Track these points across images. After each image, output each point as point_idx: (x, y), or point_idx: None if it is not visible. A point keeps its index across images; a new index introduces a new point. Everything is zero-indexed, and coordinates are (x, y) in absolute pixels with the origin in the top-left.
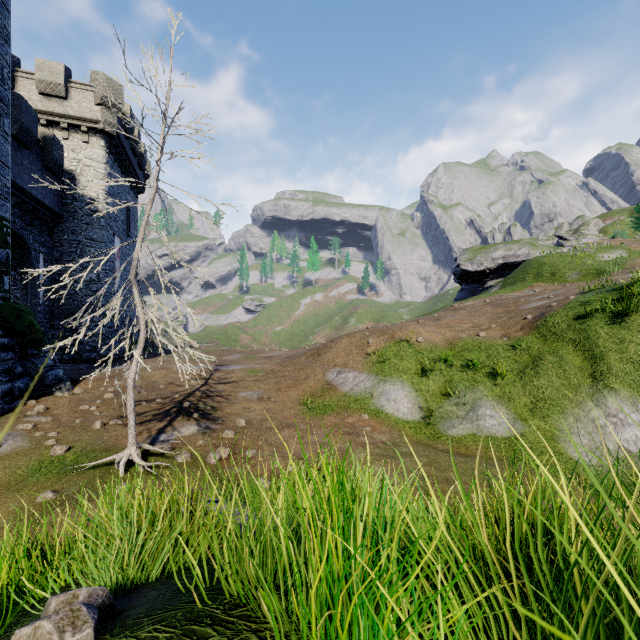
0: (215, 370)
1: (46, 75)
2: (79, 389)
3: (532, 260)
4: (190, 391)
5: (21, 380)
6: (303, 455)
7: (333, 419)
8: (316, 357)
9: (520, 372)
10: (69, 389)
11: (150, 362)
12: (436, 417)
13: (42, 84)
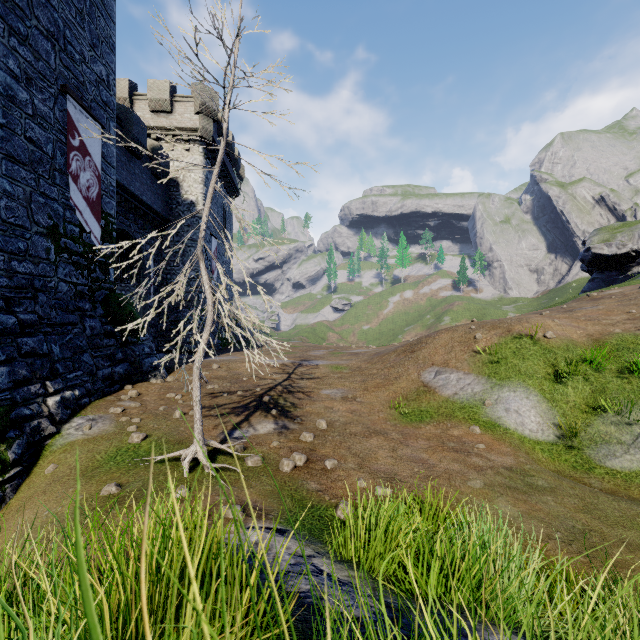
0: (299, 365)
1: (156, 94)
2: (171, 377)
3: None
4: (272, 385)
5: (121, 365)
6: (396, 474)
7: (432, 429)
8: (409, 354)
9: None
10: (163, 377)
11: (239, 355)
12: (582, 439)
13: (153, 102)
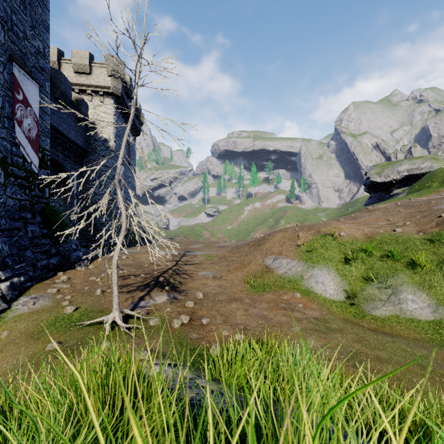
0: (183, 255)
1: (78, 60)
2: (92, 265)
3: (436, 170)
4: (165, 269)
5: (54, 258)
6: (247, 325)
7: (271, 296)
8: (257, 247)
9: (440, 263)
10: (86, 265)
11: (141, 248)
12: (359, 298)
13: (76, 66)
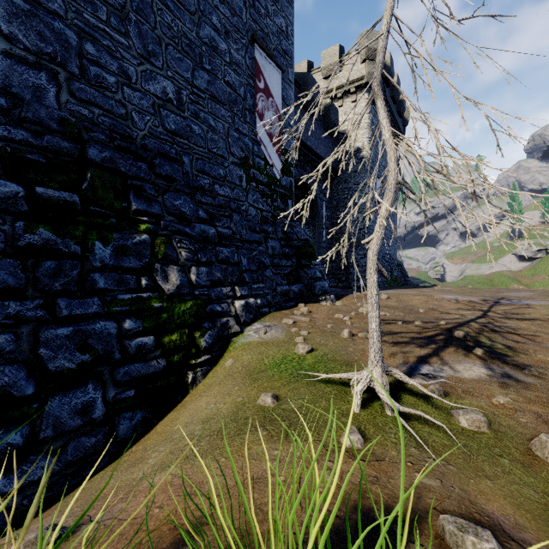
0: (495, 303)
1: (327, 61)
2: (339, 301)
3: None
4: (461, 320)
5: (295, 285)
6: None
7: None
8: None
9: None
10: (332, 301)
11: (408, 291)
12: None
13: (325, 70)
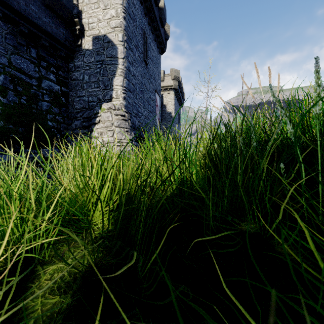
0: None
1: None
2: None
3: None
4: None
5: None
6: None
7: None
8: None
9: None
10: None
11: None
12: None
13: None
